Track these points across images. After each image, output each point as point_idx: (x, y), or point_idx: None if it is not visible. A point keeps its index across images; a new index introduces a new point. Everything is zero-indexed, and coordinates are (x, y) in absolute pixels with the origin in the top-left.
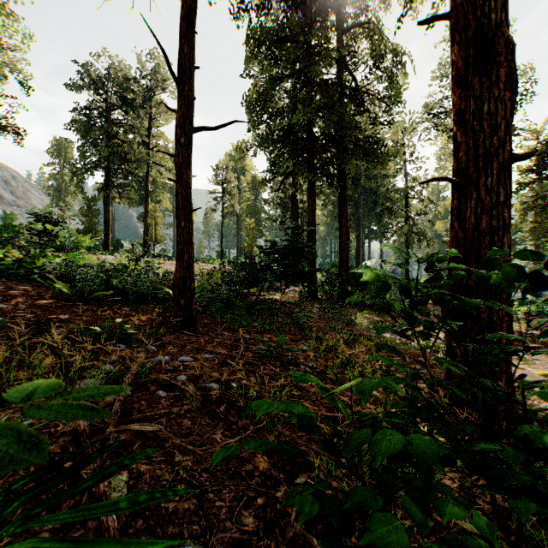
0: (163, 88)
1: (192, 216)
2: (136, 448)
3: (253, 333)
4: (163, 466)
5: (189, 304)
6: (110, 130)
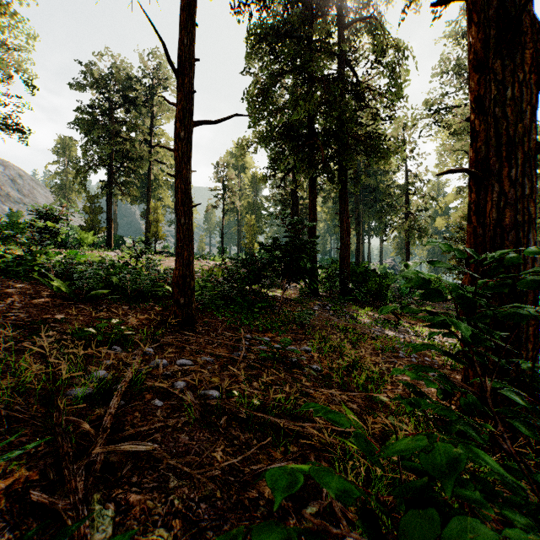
0: (164, 87)
1: (192, 212)
2: (126, 471)
3: (254, 332)
4: (155, 494)
5: (189, 303)
6: (113, 128)
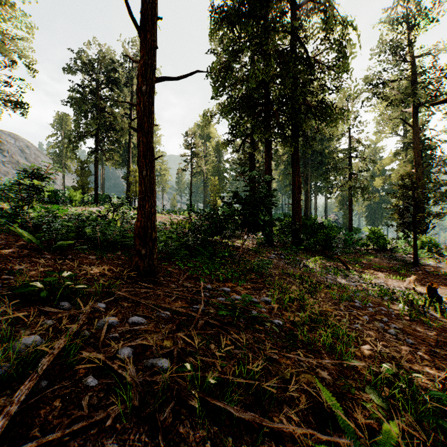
0: None
1: (153, 164)
2: None
3: (215, 282)
4: None
5: (150, 254)
6: (99, 104)
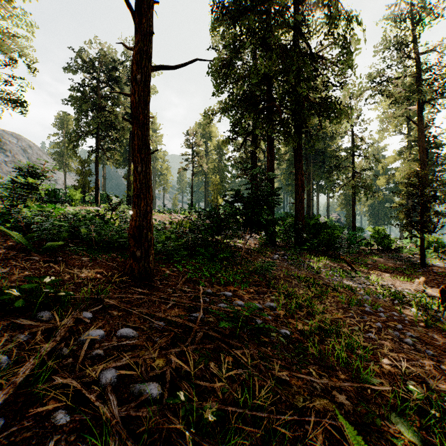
0: None
1: (149, 160)
2: None
3: (215, 285)
4: None
5: (146, 255)
6: (99, 103)
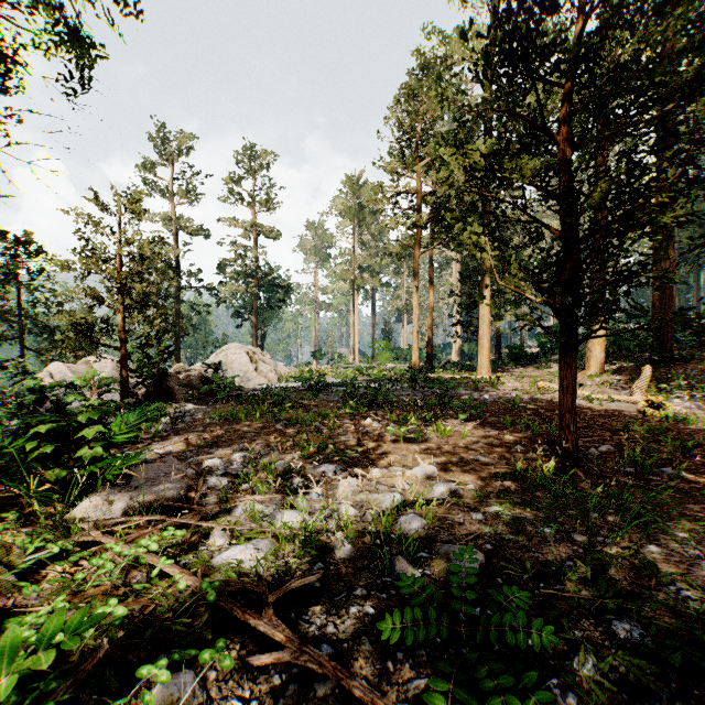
0: None
1: None
2: None
3: None
4: None
5: None
6: None
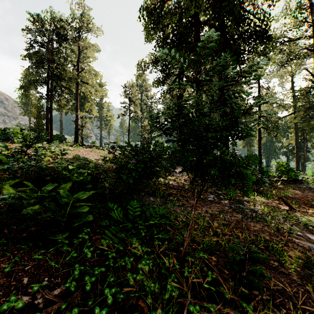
0: (88, 31)
1: None
2: None
3: None
4: None
5: None
6: (50, 57)
